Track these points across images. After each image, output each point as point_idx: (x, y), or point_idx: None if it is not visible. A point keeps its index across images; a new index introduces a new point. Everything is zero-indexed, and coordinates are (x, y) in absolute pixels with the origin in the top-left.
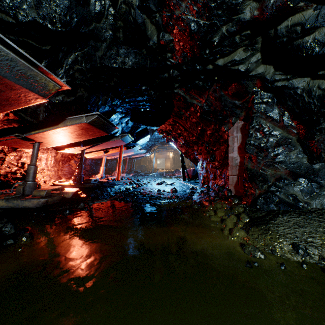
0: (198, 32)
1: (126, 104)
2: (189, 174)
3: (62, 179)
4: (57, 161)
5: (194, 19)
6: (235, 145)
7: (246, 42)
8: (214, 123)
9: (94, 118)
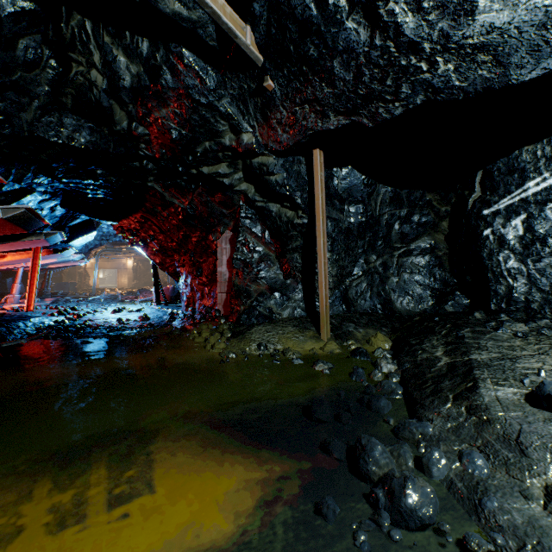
0: (180, 139)
1: (59, 184)
2: (166, 295)
3: None
4: None
5: (176, 127)
6: (225, 259)
7: (229, 160)
8: (200, 230)
9: (19, 212)
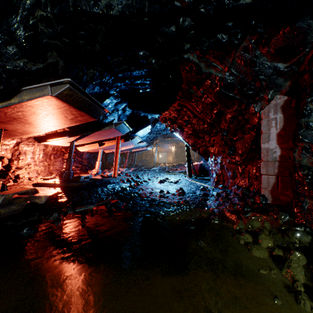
0: None
1: (120, 83)
2: (195, 169)
3: (52, 175)
4: (47, 155)
5: None
6: (273, 132)
7: None
8: (238, 102)
9: (65, 89)
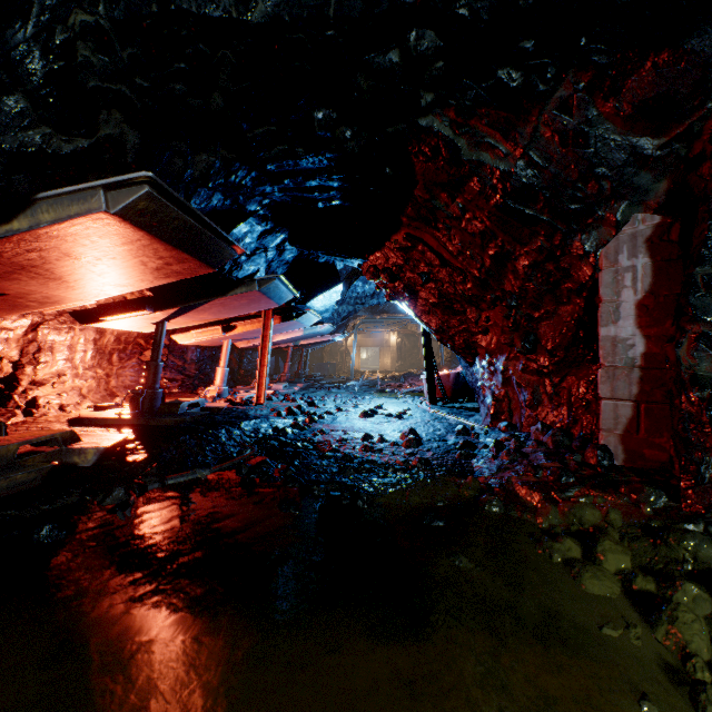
0: None
1: (271, 187)
2: (444, 386)
3: (115, 399)
4: (104, 352)
5: None
6: (627, 300)
7: None
8: (545, 230)
9: (139, 198)
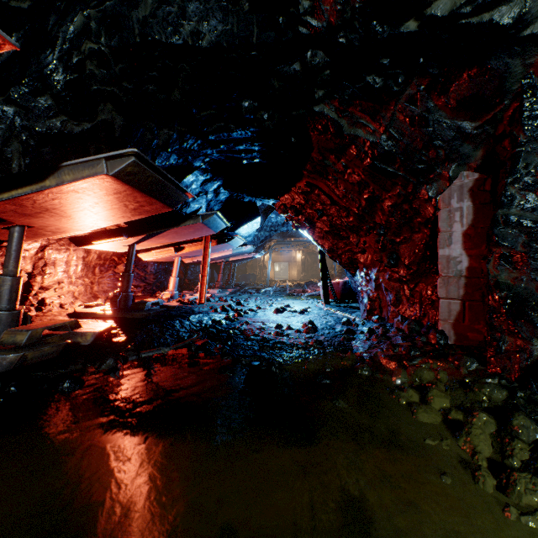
0: None
1: (211, 150)
2: (335, 291)
3: (97, 300)
4: (90, 266)
5: None
6: (457, 230)
7: None
8: (402, 182)
9: (128, 165)
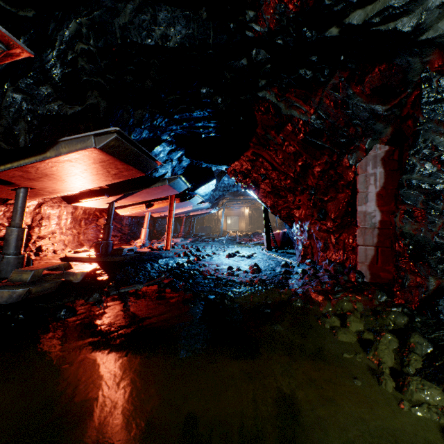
0: None
1: (176, 127)
2: (276, 240)
3: (83, 247)
4: (77, 220)
5: None
6: (371, 191)
7: None
8: (328, 152)
9: (111, 140)
